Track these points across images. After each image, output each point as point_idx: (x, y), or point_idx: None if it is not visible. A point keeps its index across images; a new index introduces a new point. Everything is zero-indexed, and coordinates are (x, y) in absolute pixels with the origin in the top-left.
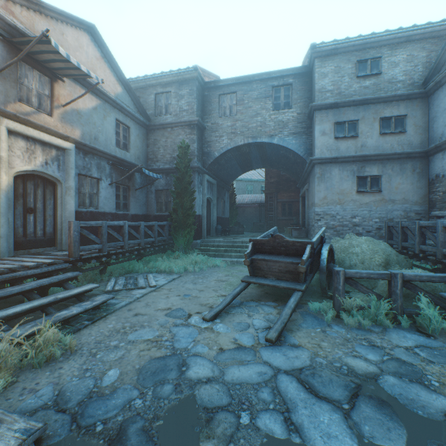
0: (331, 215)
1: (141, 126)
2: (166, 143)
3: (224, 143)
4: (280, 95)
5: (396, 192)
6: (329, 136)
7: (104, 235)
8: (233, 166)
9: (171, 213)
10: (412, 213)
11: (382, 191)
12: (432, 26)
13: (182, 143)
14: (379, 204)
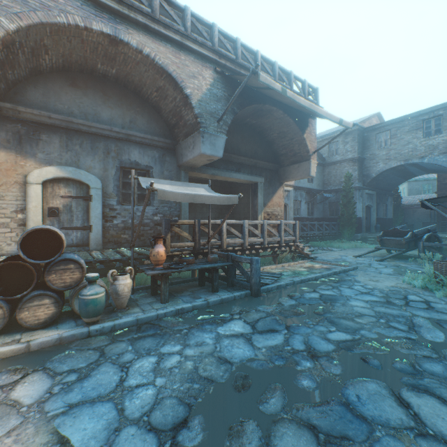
0: None
1: (320, 166)
2: (336, 173)
3: (379, 167)
4: (430, 125)
5: None
6: None
7: (308, 227)
8: (392, 178)
9: (339, 217)
10: None
11: None
12: None
13: (347, 174)
14: None
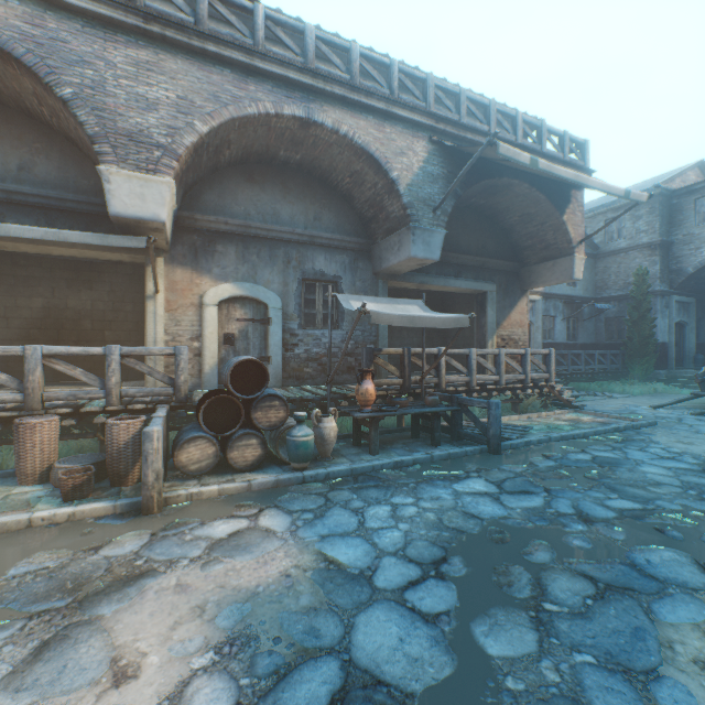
0: None
1: (588, 258)
2: (618, 269)
3: (701, 256)
4: None
5: None
6: None
7: (568, 359)
8: None
9: (623, 342)
10: None
11: None
12: None
13: (638, 270)
14: None
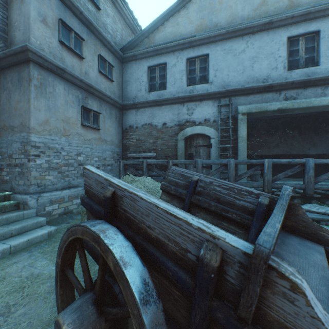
0: (55, 150)
1: None
2: None
3: None
4: None
5: (108, 133)
6: (54, 34)
7: None
8: None
9: None
10: (116, 154)
11: (101, 130)
12: (127, 9)
13: None
14: (98, 143)
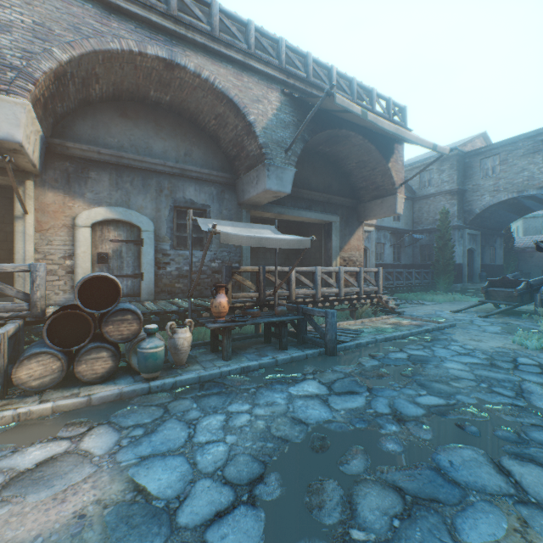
0: None
1: (408, 200)
2: (429, 209)
3: (485, 200)
4: None
5: None
6: None
7: (394, 276)
8: (502, 214)
9: (433, 263)
10: None
11: None
12: None
13: (443, 209)
14: None
